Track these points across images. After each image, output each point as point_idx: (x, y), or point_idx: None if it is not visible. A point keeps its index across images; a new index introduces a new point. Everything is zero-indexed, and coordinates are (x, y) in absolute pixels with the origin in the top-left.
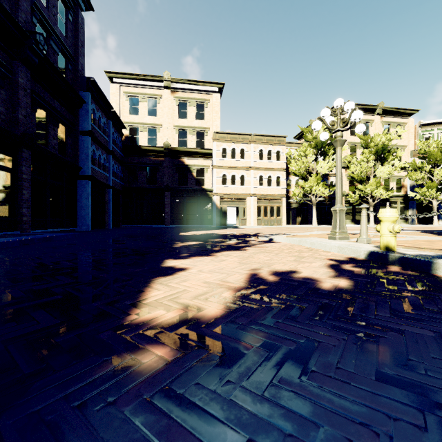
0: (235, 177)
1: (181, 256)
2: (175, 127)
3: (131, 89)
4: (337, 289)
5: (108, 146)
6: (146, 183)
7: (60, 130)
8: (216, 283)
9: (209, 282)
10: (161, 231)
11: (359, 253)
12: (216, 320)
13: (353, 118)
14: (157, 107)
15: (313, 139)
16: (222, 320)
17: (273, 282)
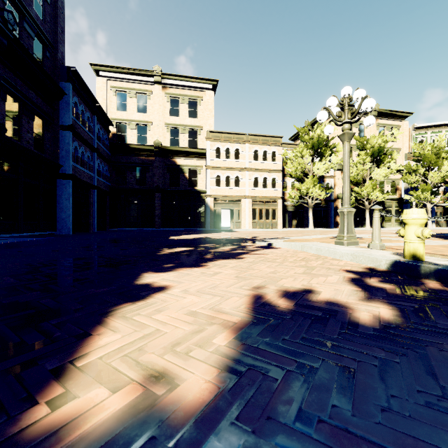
0: (230, 178)
1: (164, 267)
2: (166, 125)
3: (119, 83)
4: (383, 324)
5: (92, 143)
6: (135, 184)
7: (36, 124)
8: (205, 314)
9: (195, 313)
10: (150, 234)
11: (379, 263)
12: (201, 417)
13: (365, 107)
14: (146, 103)
15: (310, 140)
16: (213, 417)
17: (286, 312)
